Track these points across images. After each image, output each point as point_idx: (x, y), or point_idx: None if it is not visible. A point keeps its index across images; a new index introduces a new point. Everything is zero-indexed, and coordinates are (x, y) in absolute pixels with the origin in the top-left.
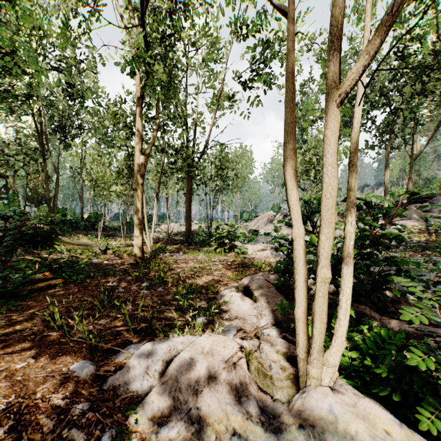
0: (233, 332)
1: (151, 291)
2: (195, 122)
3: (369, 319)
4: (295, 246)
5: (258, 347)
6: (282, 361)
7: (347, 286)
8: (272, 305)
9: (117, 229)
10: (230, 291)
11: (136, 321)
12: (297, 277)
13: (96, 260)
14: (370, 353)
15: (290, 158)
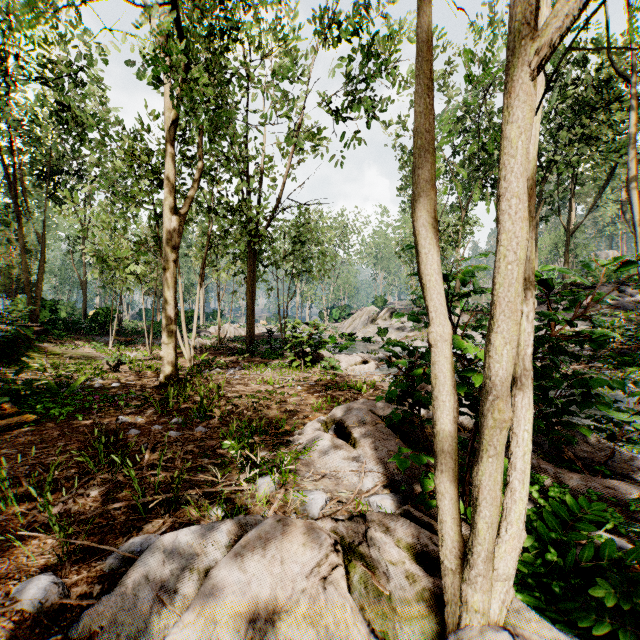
0: (320, 503)
1: (185, 432)
2: (260, 170)
3: (538, 473)
4: (435, 357)
5: (364, 536)
6: (407, 562)
7: (525, 429)
8: (382, 453)
9: (141, 332)
10: (314, 429)
11: (152, 488)
12: (439, 415)
13: (101, 382)
14: (552, 537)
15: (425, 195)
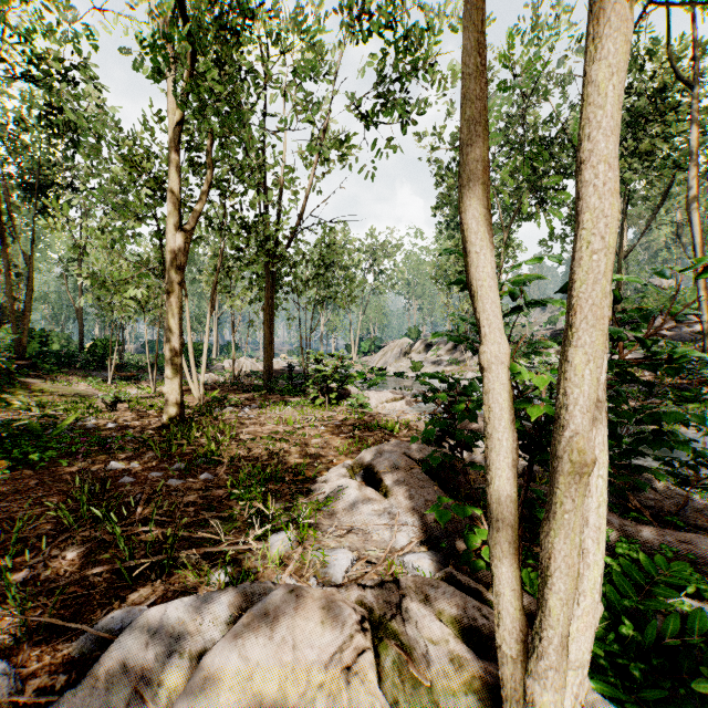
0: (345, 565)
1: (188, 479)
2: (280, 184)
3: None
4: (488, 384)
5: (398, 607)
6: (451, 641)
7: (599, 475)
8: (419, 503)
9: (145, 367)
10: (339, 476)
11: (143, 547)
12: (494, 457)
13: (94, 422)
14: (625, 605)
15: (476, 179)
